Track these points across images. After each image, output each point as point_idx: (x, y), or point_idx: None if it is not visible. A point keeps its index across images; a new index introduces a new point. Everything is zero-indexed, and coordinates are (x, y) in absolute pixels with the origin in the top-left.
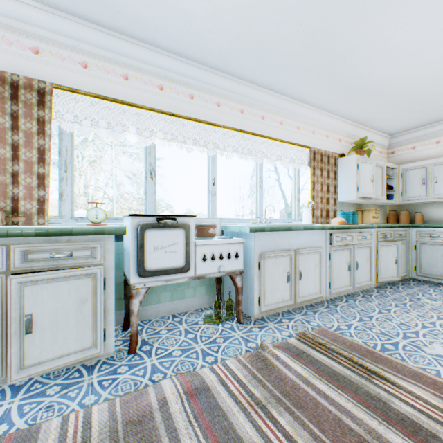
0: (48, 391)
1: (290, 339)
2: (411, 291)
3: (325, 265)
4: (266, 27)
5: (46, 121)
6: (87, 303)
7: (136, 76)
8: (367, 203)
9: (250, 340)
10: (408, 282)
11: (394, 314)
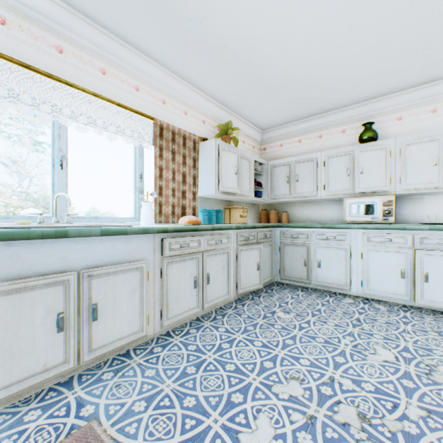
0: None
1: None
2: (270, 301)
3: (154, 286)
4: None
5: None
6: None
7: None
8: (239, 201)
9: None
10: (273, 288)
11: (235, 349)
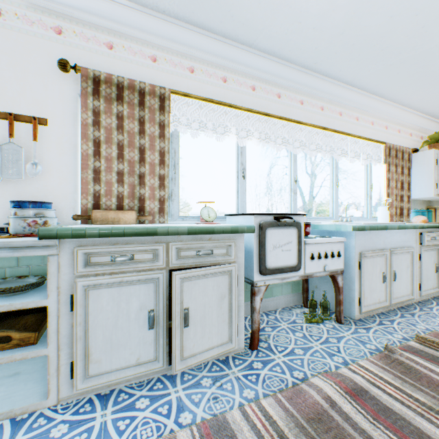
0: (202, 382)
1: (410, 342)
2: None
3: (415, 266)
4: (377, 20)
5: (165, 125)
6: (224, 299)
7: (233, 78)
8: (437, 201)
9: (364, 341)
10: None
11: None
